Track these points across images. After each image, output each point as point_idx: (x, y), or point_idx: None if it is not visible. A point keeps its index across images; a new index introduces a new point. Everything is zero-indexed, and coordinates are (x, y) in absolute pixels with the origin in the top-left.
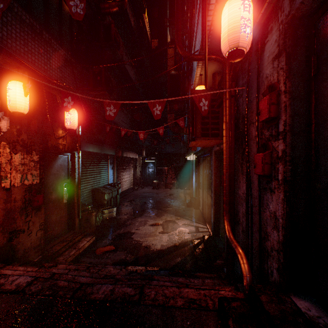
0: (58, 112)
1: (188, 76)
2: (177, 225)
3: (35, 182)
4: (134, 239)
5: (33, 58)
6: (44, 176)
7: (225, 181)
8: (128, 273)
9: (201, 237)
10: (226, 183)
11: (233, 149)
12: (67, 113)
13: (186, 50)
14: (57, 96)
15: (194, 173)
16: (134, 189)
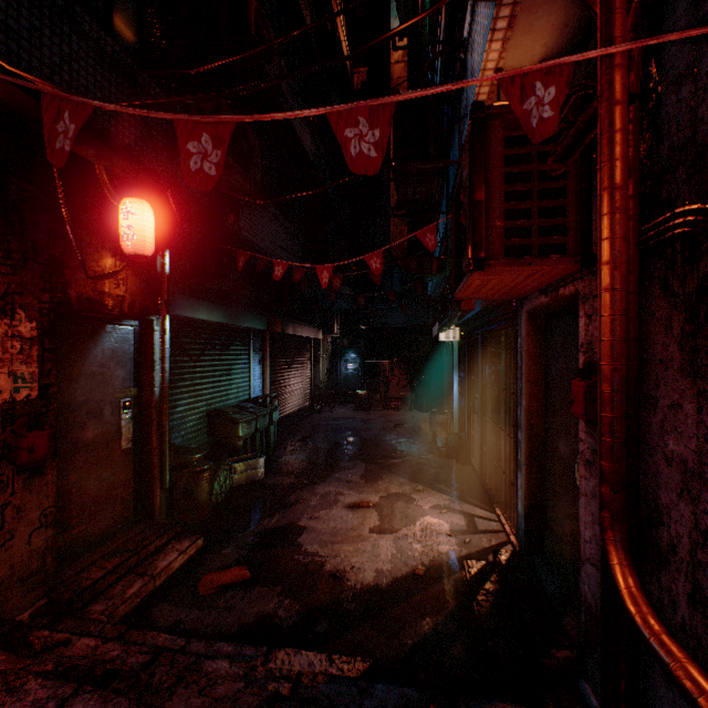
0: (102, 209)
1: (452, 103)
2: (416, 508)
3: (23, 397)
4: (303, 547)
5: (14, 45)
6: (55, 380)
7: (609, 401)
8: (267, 702)
9: (484, 549)
10: (616, 410)
11: (637, 288)
12: (123, 210)
13: (439, 66)
14: (96, 166)
15: (456, 375)
16: (312, 410)
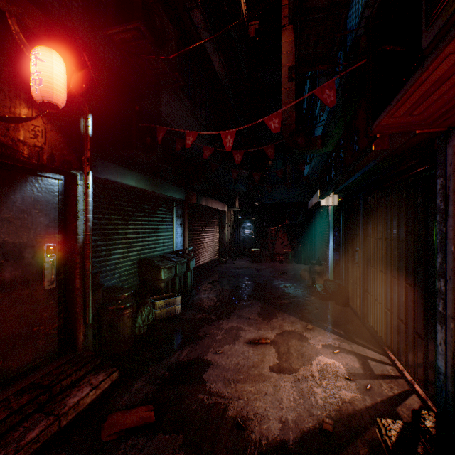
0: (15, 60)
1: None
2: (309, 347)
3: None
4: (207, 385)
5: None
6: None
7: None
8: None
9: (389, 399)
10: None
11: None
12: (32, 57)
13: None
14: (7, 15)
15: (331, 235)
16: (219, 261)
